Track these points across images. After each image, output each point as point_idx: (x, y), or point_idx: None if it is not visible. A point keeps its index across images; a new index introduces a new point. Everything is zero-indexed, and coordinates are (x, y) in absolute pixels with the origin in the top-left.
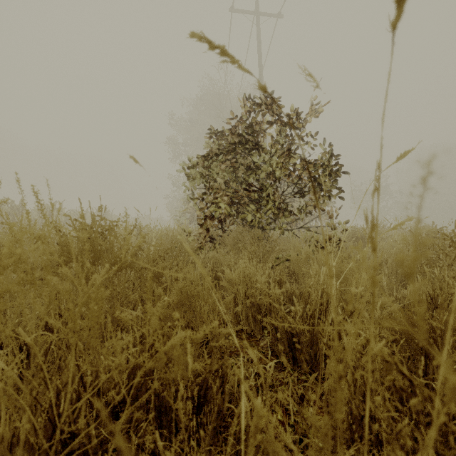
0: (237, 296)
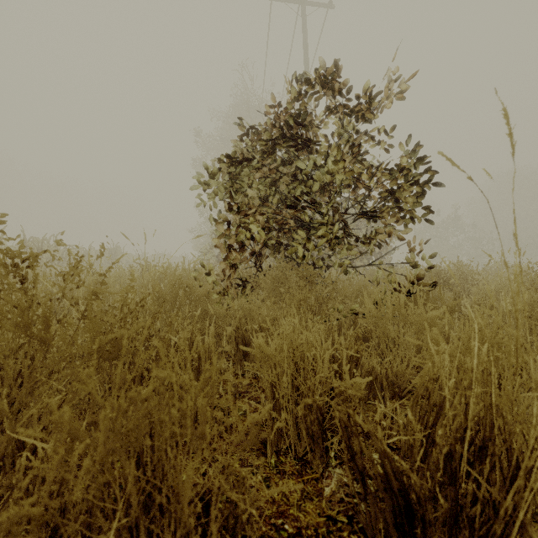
0: (278, 388)
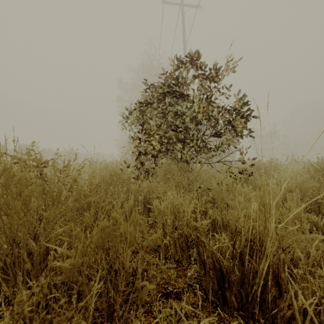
0: (165, 226)
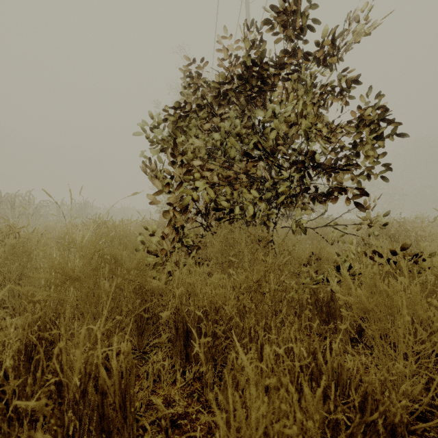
0: None
